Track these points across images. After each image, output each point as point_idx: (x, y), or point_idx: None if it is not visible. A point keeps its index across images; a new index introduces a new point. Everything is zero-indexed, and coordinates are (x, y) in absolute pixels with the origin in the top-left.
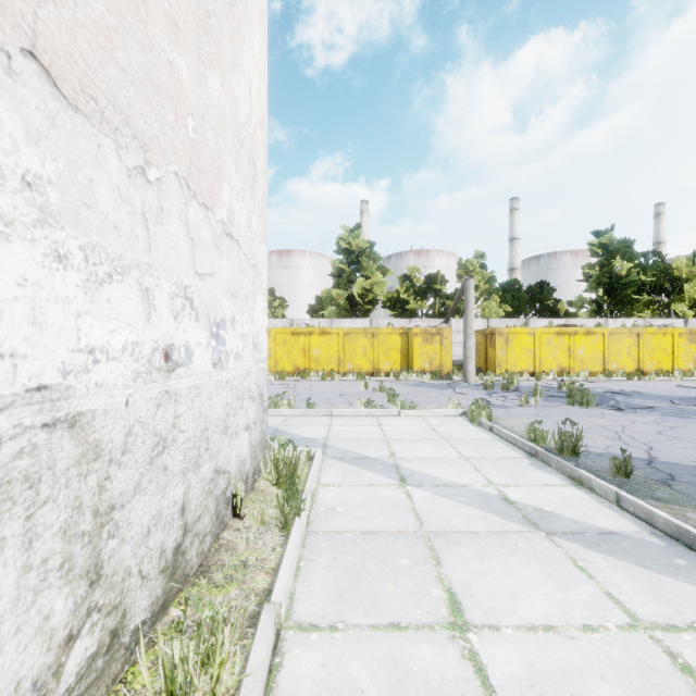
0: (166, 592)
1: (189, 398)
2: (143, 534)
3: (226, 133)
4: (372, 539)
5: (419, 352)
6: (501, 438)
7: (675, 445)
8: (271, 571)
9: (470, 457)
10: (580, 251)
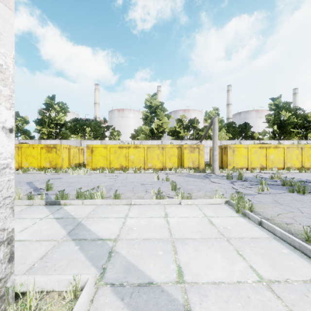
0: None
1: None
2: None
3: None
4: None
5: (187, 157)
6: (276, 236)
7: None
8: None
9: (271, 280)
10: (259, 110)
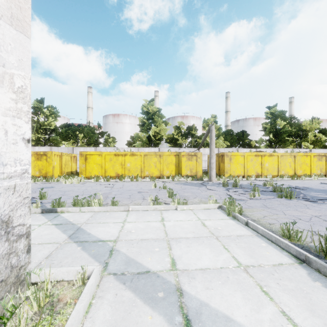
0: None
1: None
2: None
3: None
4: None
5: (185, 165)
6: (259, 234)
7: None
8: None
9: (247, 265)
10: (257, 118)
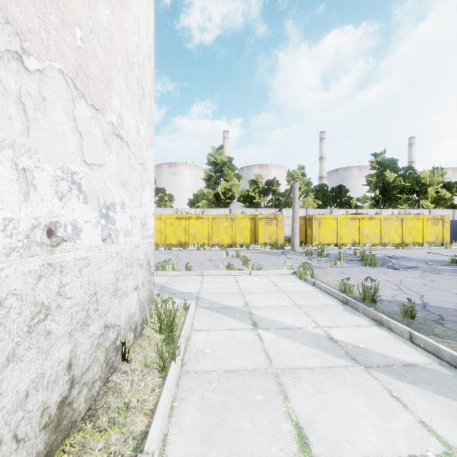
0: (50, 444)
1: (77, 268)
2: (18, 400)
3: (116, 54)
4: (233, 378)
5: (262, 231)
6: (321, 290)
7: (437, 293)
8: (149, 412)
9: (301, 305)
10: (363, 166)
